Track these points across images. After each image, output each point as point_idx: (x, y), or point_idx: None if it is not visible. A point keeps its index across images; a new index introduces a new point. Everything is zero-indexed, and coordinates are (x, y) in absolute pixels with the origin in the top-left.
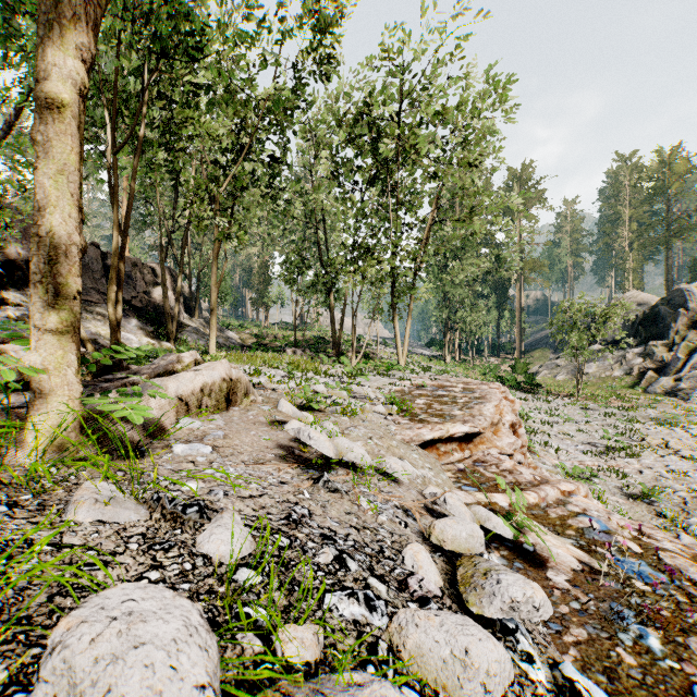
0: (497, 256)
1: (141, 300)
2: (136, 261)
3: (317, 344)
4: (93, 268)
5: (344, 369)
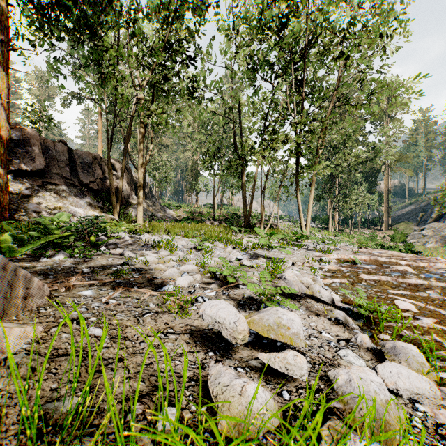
0: (374, 148)
1: (98, 184)
2: (96, 156)
3: (231, 218)
4: (59, 159)
5: (261, 242)
